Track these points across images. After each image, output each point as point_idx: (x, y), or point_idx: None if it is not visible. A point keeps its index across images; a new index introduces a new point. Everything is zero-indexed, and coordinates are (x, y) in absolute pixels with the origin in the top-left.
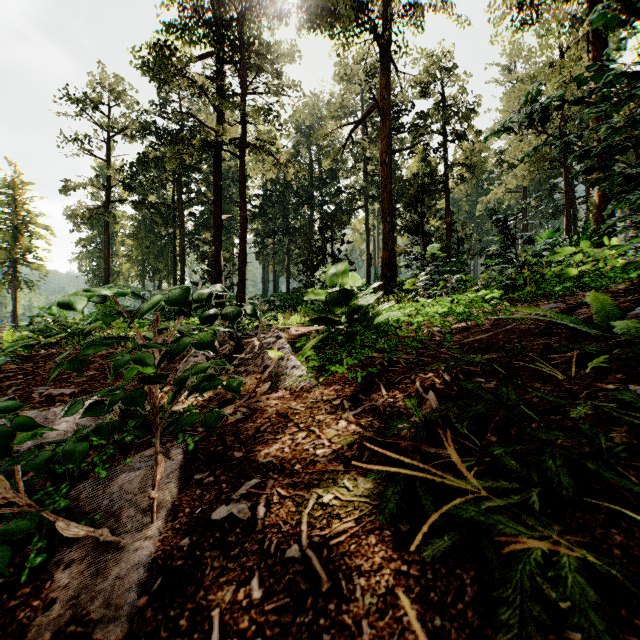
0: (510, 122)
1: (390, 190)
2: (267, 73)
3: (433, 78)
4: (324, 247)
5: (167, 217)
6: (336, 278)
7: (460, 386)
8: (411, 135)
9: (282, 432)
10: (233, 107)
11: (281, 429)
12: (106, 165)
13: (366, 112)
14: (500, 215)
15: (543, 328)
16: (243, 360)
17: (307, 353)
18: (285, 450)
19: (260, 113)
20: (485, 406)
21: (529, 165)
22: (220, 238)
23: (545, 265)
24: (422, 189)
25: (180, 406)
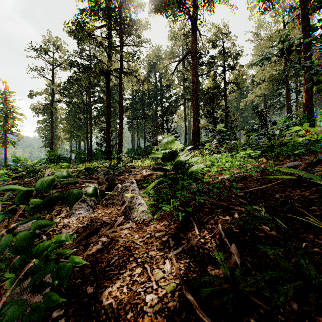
0: (268, 55)
1: (196, 95)
2: (133, 35)
3: (218, 38)
4: (163, 124)
5: (83, 109)
6: (167, 145)
7: (251, 232)
8: (207, 67)
9: (125, 266)
10: (115, 52)
11: (124, 263)
12: (51, 83)
13: (184, 55)
14: (259, 109)
15: (295, 181)
16: (111, 196)
17: (149, 191)
18: (123, 290)
19: (129, 56)
20: (292, 286)
21: (267, 82)
22: (109, 120)
23: (281, 136)
24: (213, 95)
25: (67, 230)
